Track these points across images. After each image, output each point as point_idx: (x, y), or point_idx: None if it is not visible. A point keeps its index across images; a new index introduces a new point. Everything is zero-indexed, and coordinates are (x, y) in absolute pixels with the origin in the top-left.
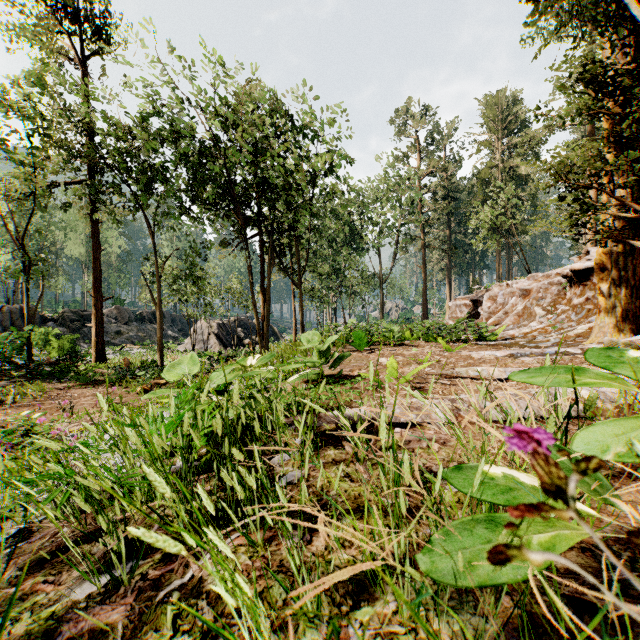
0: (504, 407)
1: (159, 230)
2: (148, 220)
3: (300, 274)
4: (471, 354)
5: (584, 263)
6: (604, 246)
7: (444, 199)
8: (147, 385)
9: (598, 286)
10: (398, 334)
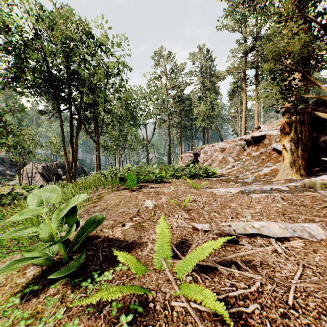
0: None
1: None
2: None
3: (98, 135)
4: (213, 191)
5: (260, 132)
6: (290, 117)
7: (179, 102)
8: None
9: (283, 144)
10: (159, 174)
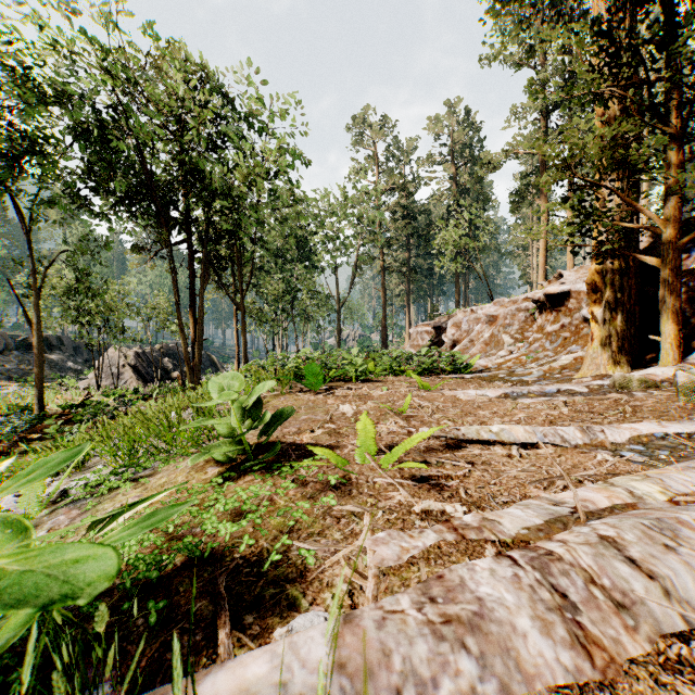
0: (667, 580)
1: (35, 223)
2: (18, 208)
3: (242, 292)
4: (457, 394)
5: (560, 286)
6: (601, 263)
7: (404, 219)
8: (6, 443)
9: (591, 310)
10: (362, 367)
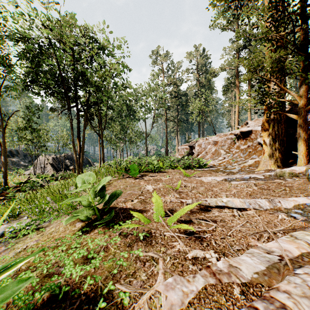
0: None
1: (2, 97)
2: None
3: (102, 130)
4: (202, 179)
5: (247, 128)
6: (269, 117)
7: (175, 97)
8: None
9: (263, 139)
10: (157, 165)
